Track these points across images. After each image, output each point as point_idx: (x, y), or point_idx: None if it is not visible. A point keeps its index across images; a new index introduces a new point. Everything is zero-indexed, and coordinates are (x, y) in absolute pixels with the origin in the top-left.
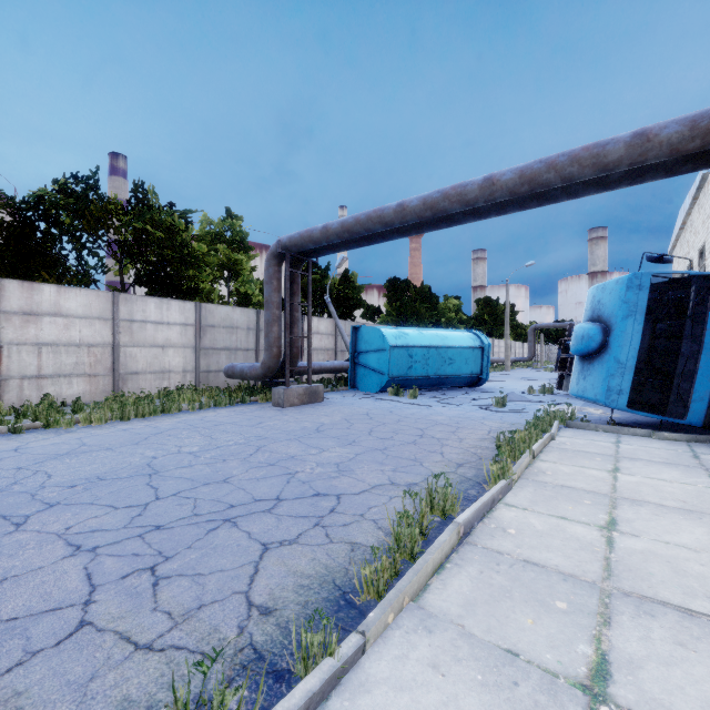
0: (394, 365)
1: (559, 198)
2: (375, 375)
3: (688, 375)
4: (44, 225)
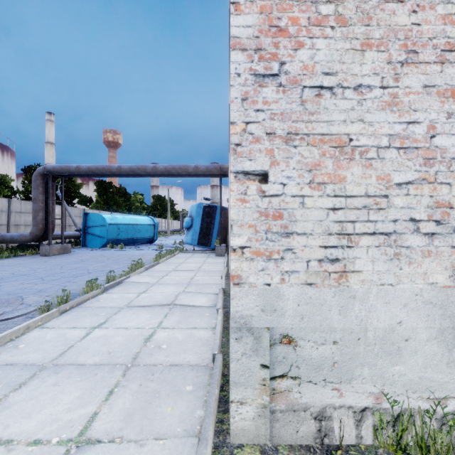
0: (110, 233)
1: (178, 176)
2: (99, 239)
3: (212, 234)
4: None
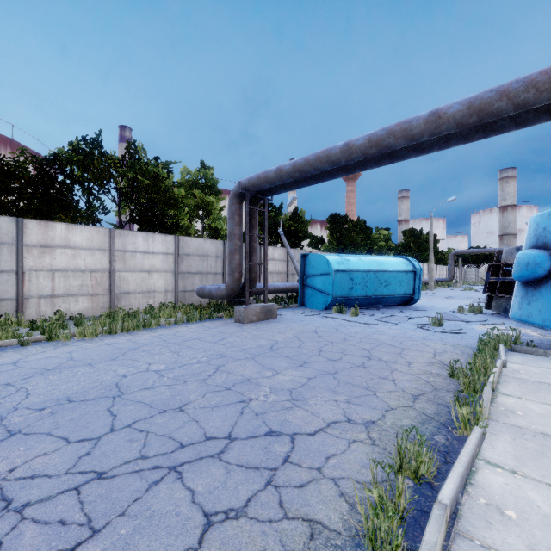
0: (337, 287)
1: (507, 127)
2: (321, 295)
3: None
4: (63, 178)
